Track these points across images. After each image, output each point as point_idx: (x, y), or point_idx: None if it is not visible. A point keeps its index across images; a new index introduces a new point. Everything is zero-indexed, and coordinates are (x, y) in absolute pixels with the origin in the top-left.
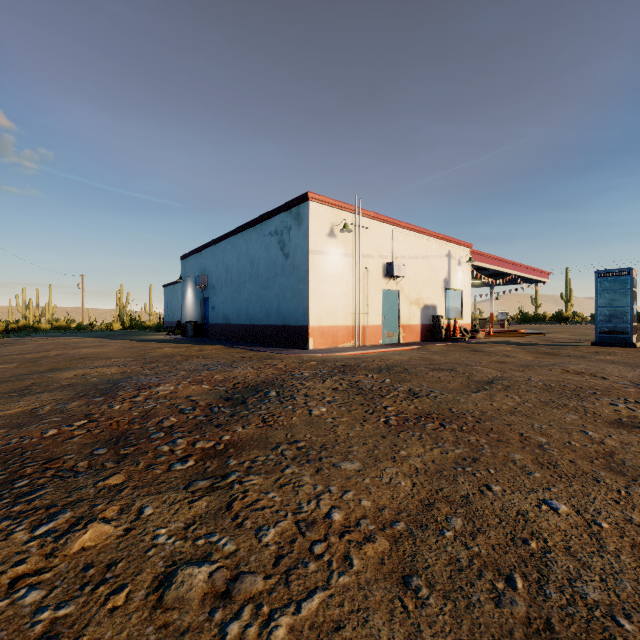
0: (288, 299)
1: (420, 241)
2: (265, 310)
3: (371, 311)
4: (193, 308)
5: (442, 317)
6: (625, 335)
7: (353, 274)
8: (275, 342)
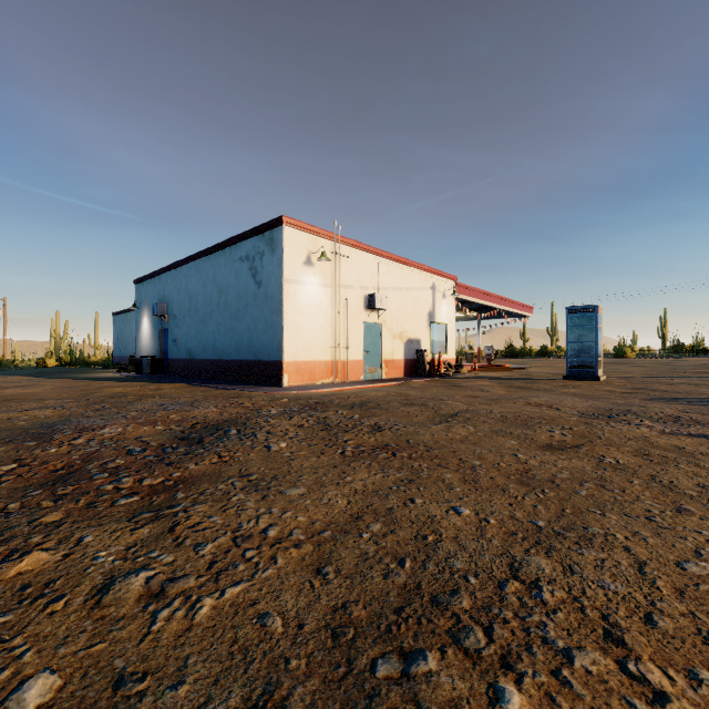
0: (261, 332)
1: (404, 272)
2: (235, 344)
3: (352, 345)
4: (150, 341)
5: (426, 352)
6: (591, 369)
7: (332, 306)
8: (246, 379)
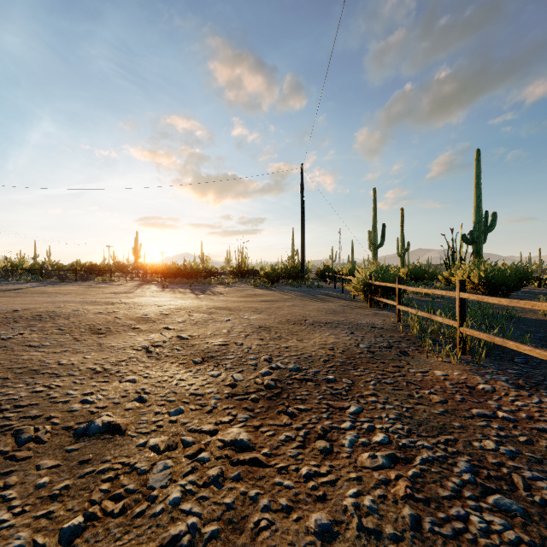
0: None
1: None
2: None
3: None
4: None
5: None
6: None
7: None
8: None
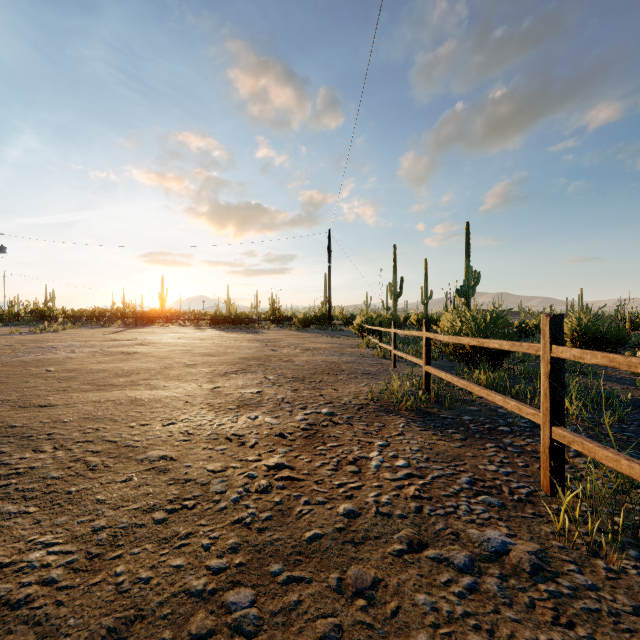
0: None
1: None
2: None
3: None
4: None
5: None
6: None
7: None
8: None
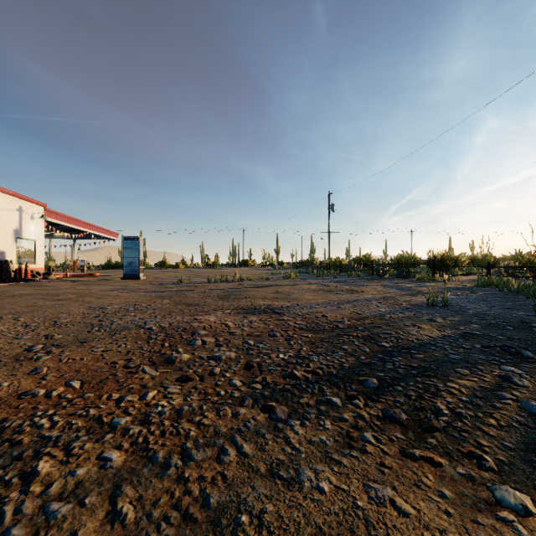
0: None
1: None
2: None
3: None
4: None
5: (12, 262)
6: (137, 273)
7: None
8: None
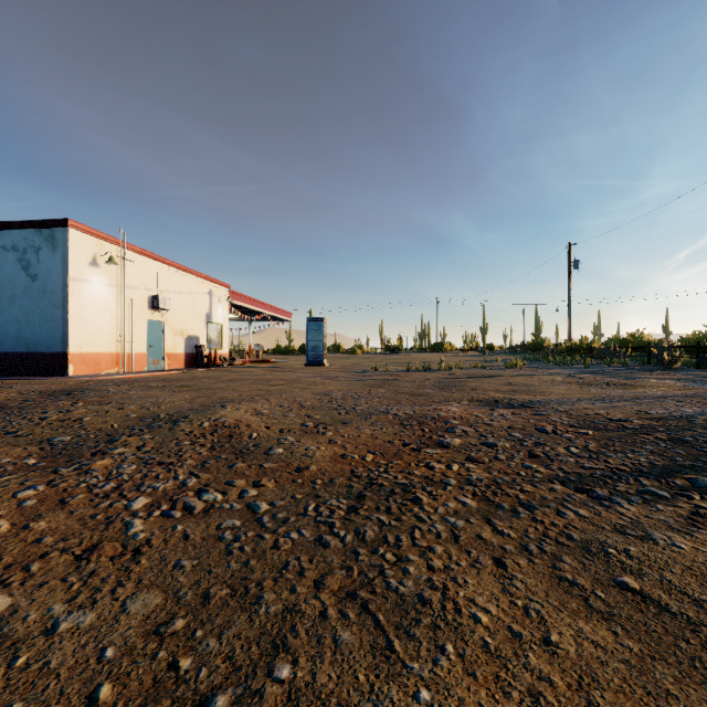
0: (36, 324)
1: (184, 278)
2: None
3: (137, 340)
4: None
5: (205, 347)
6: (321, 359)
7: (118, 304)
8: (13, 372)
